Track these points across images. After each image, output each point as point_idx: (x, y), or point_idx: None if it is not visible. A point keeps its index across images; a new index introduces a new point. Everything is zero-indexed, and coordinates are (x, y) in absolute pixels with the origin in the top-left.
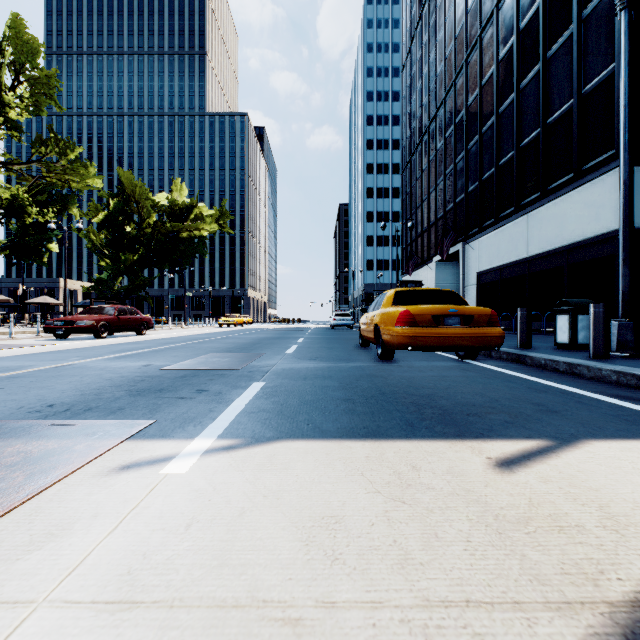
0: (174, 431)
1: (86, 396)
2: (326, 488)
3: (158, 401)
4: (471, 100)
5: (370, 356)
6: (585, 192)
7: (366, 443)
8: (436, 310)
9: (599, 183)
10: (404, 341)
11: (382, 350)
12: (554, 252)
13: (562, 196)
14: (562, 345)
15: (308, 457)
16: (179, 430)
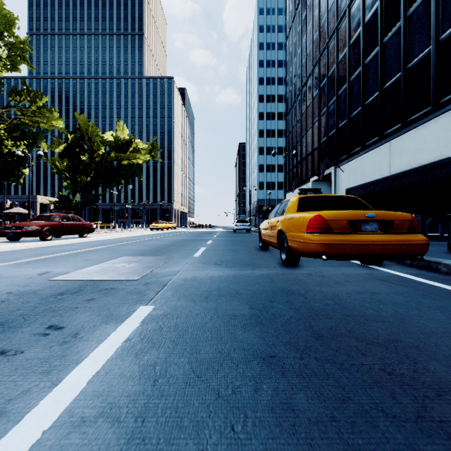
0: None
1: None
2: None
3: None
4: (341, 57)
5: (273, 260)
6: (443, 120)
7: None
8: (352, 215)
9: None
10: (318, 249)
11: (287, 256)
12: (414, 171)
13: (421, 125)
14: None
15: None
16: None
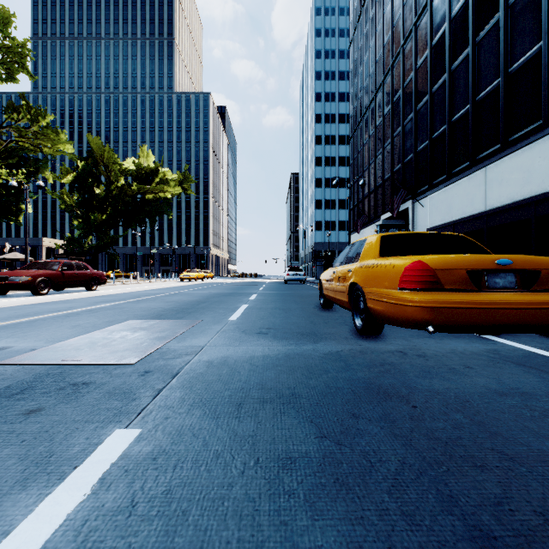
0: None
1: None
2: None
3: None
4: (420, 62)
5: (342, 326)
6: None
7: None
8: (474, 261)
9: None
10: (420, 316)
11: (366, 322)
12: (519, 204)
13: (528, 145)
14: None
15: None
16: None
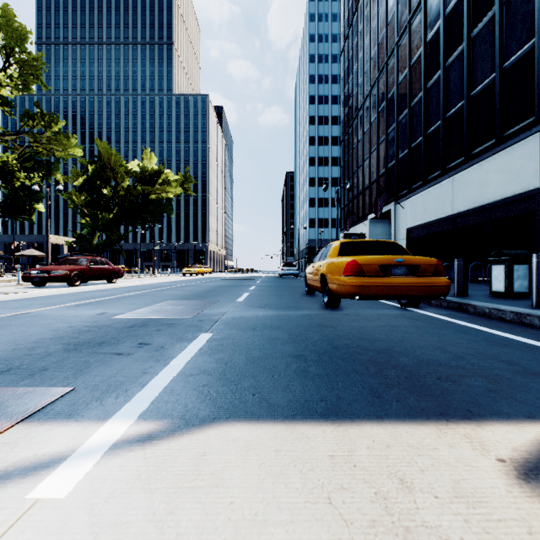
0: (88, 406)
1: (16, 351)
2: (275, 539)
3: (91, 358)
4: (401, 78)
5: (316, 304)
6: (506, 155)
7: (327, 429)
8: (383, 260)
9: (520, 147)
10: (352, 290)
11: (329, 298)
12: (477, 209)
13: (485, 160)
14: (497, 293)
15: (250, 458)
16: (95, 404)
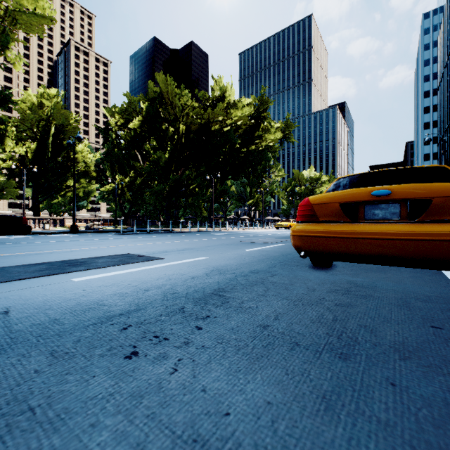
0: None
1: None
2: None
3: None
4: None
5: None
6: None
7: None
8: None
9: None
10: None
11: None
12: None
13: None
14: None
15: None
16: None
